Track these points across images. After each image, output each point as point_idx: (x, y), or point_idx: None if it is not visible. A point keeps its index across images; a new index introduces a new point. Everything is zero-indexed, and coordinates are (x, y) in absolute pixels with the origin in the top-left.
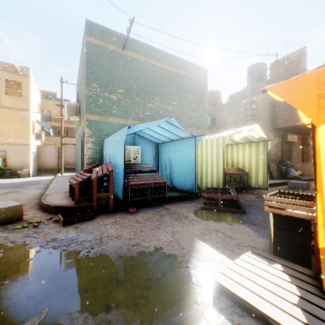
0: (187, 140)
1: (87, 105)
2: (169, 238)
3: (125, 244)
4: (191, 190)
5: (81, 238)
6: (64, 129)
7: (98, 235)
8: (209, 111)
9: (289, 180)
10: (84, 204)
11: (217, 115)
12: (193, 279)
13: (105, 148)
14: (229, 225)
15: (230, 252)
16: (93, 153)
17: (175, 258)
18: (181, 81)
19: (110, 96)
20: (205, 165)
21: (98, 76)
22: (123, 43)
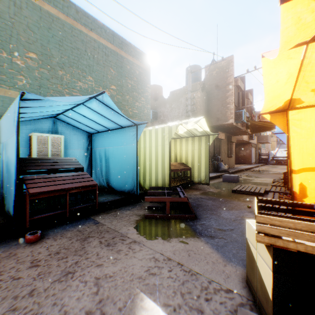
0: (127, 130)
1: None
2: (86, 304)
3: None
4: (132, 191)
5: None
6: None
7: None
8: (151, 105)
9: (221, 173)
10: None
11: (159, 109)
12: None
13: None
14: (183, 243)
15: None
16: None
17: None
18: (121, 63)
19: (13, 59)
20: (149, 160)
21: None
22: None
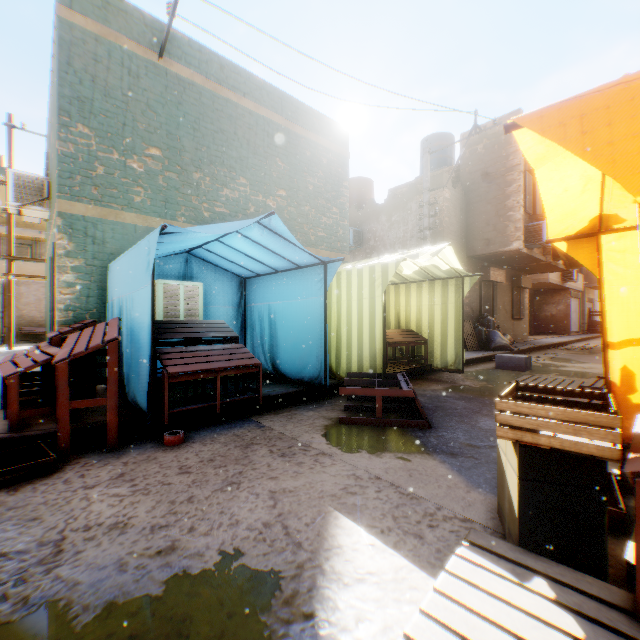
0: (307, 271)
1: (62, 177)
2: (262, 516)
3: (133, 551)
4: (316, 379)
5: None
6: (25, 243)
7: (57, 526)
8: (351, 219)
9: (494, 352)
10: (38, 431)
11: (366, 225)
12: None
13: (111, 283)
14: (402, 460)
15: (416, 541)
16: (79, 297)
17: (277, 584)
18: (296, 147)
19: (127, 161)
20: (347, 325)
21: (93, 109)
22: (160, 41)
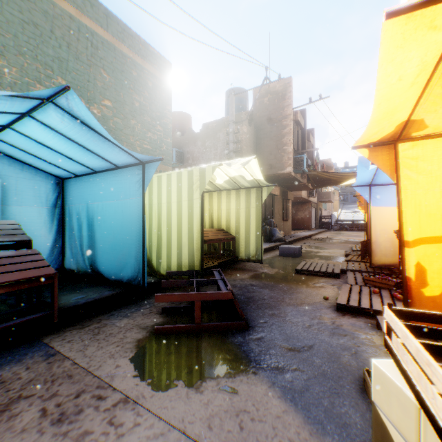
0: (126, 172)
1: None
2: None
3: None
4: (134, 280)
5: None
6: None
7: None
8: (174, 142)
9: (275, 243)
10: None
11: (186, 148)
12: None
13: None
14: (227, 392)
15: None
16: None
17: None
18: (122, 65)
19: None
20: (167, 225)
21: None
22: None
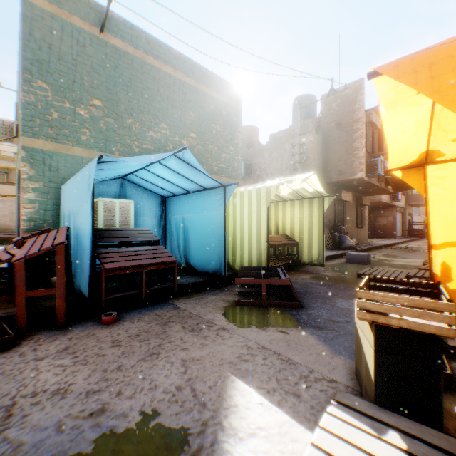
0: (211, 192)
1: (25, 120)
2: (175, 381)
3: (70, 414)
4: (218, 271)
5: None
6: (2, 171)
7: (10, 393)
8: (243, 155)
9: (344, 250)
10: (1, 314)
11: (254, 160)
12: None
13: (63, 200)
14: (282, 333)
15: (295, 399)
16: (39, 210)
17: (186, 440)
18: (203, 102)
19: (76, 109)
20: (240, 231)
21: (50, 69)
22: (101, 20)
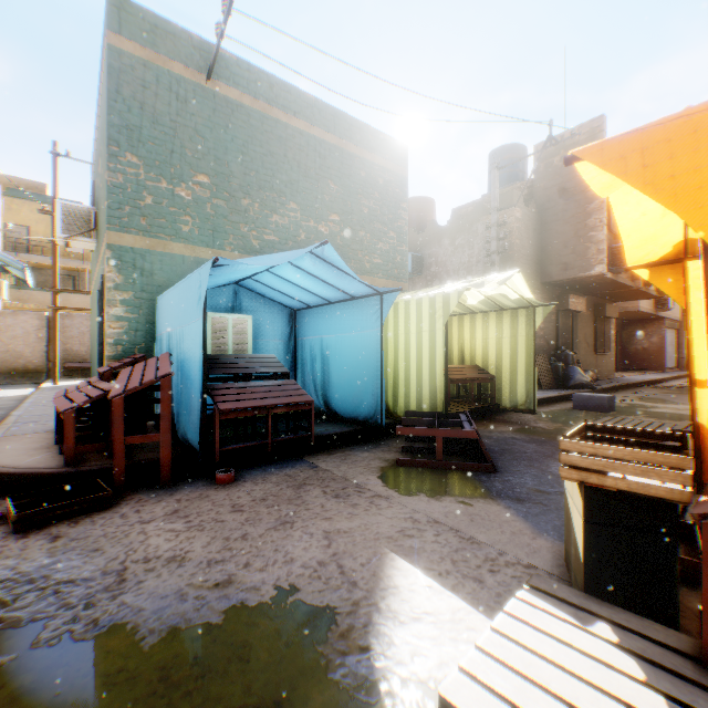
0: (362, 303)
1: (111, 208)
2: (317, 555)
3: (191, 583)
4: (372, 418)
5: (62, 574)
6: (68, 274)
7: (118, 557)
8: (410, 243)
9: (572, 390)
10: (92, 466)
11: (426, 250)
12: (383, 690)
13: (160, 317)
14: (464, 505)
15: (475, 585)
16: (128, 331)
17: (333, 619)
18: (349, 168)
19: (174, 189)
20: (405, 360)
21: (142, 137)
22: (208, 63)
